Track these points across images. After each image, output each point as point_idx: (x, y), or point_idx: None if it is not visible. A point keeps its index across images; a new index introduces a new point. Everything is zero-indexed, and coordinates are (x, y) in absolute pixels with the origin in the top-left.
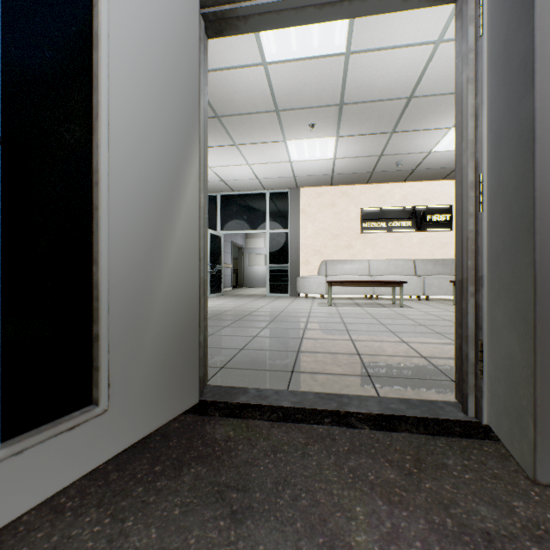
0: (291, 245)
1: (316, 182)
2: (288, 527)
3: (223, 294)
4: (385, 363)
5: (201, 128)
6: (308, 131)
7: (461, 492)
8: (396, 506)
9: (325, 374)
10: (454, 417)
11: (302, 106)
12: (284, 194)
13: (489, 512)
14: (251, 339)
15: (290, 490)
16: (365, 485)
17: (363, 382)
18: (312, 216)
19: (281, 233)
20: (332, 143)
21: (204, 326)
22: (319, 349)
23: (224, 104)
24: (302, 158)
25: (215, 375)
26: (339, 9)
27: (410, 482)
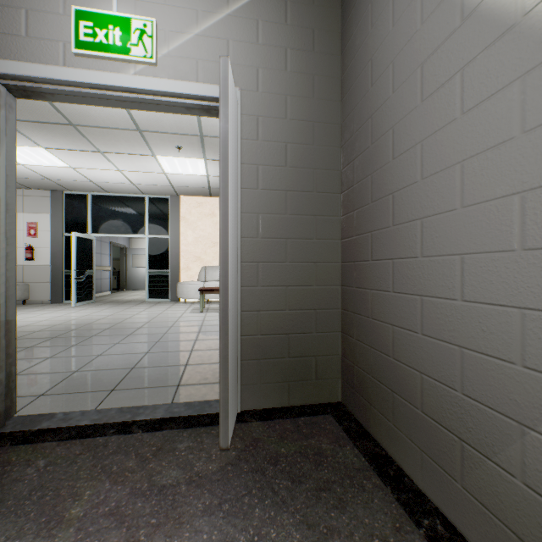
0: (172, 251)
1: (196, 192)
2: (23, 517)
3: (97, 300)
4: (201, 372)
5: (2, 186)
6: (176, 151)
7: (170, 465)
8: (118, 484)
9: (142, 388)
10: (213, 411)
11: (164, 130)
12: (165, 200)
13: (177, 473)
14: (93, 359)
15: (41, 492)
16: (105, 475)
17: (169, 392)
18: (193, 224)
19: (161, 238)
20: (202, 164)
21: (11, 362)
22: (155, 363)
23: (79, 115)
24: (176, 172)
25: (28, 405)
26: (138, 105)
27: (141, 466)
